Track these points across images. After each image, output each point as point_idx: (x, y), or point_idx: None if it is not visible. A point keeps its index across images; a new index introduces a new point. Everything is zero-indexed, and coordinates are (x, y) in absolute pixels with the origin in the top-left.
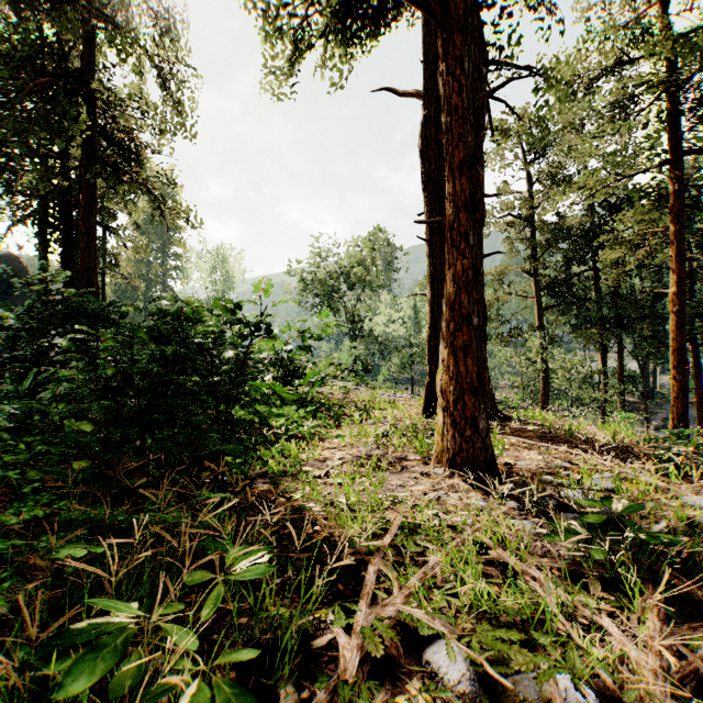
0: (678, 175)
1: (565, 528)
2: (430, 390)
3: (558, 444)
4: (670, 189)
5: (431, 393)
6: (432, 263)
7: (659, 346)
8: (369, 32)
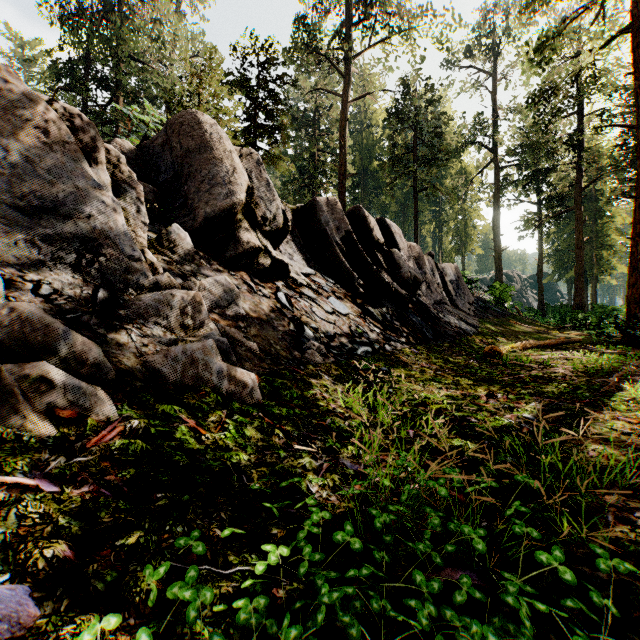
0: None
1: None
2: None
3: None
4: None
5: None
6: None
7: None
8: None
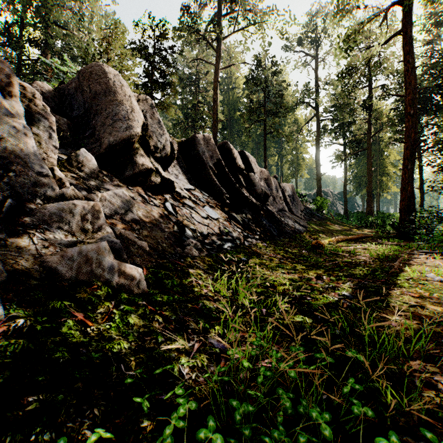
0: None
1: None
2: None
3: None
4: None
5: None
6: None
7: None
8: None
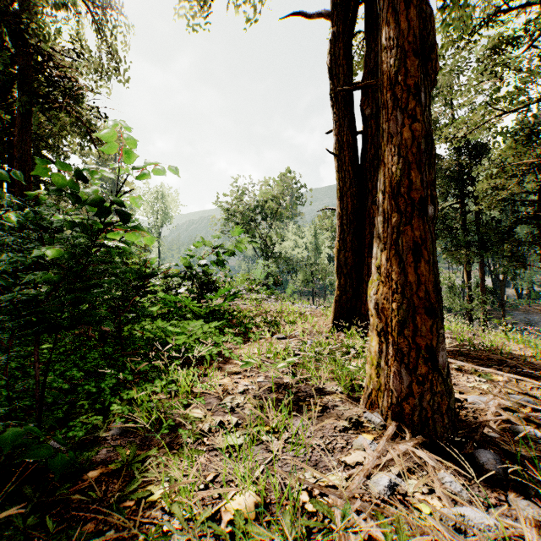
0: None
1: None
2: (339, 303)
3: (495, 366)
4: None
5: (340, 306)
6: (341, 177)
7: (517, 264)
8: None
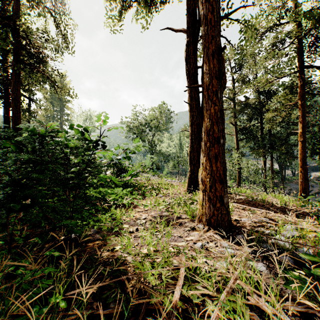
0: (303, 77)
1: (297, 278)
2: (190, 179)
3: (259, 207)
4: (299, 84)
5: (191, 180)
6: (191, 114)
7: (289, 157)
8: (159, 2)
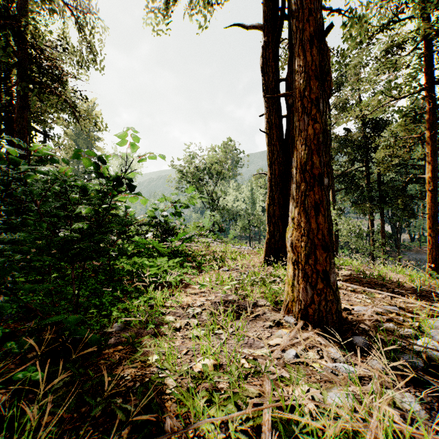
0: (432, 97)
1: None
2: (269, 244)
3: (378, 288)
4: (427, 107)
5: (270, 247)
6: (270, 150)
7: (408, 215)
8: None
